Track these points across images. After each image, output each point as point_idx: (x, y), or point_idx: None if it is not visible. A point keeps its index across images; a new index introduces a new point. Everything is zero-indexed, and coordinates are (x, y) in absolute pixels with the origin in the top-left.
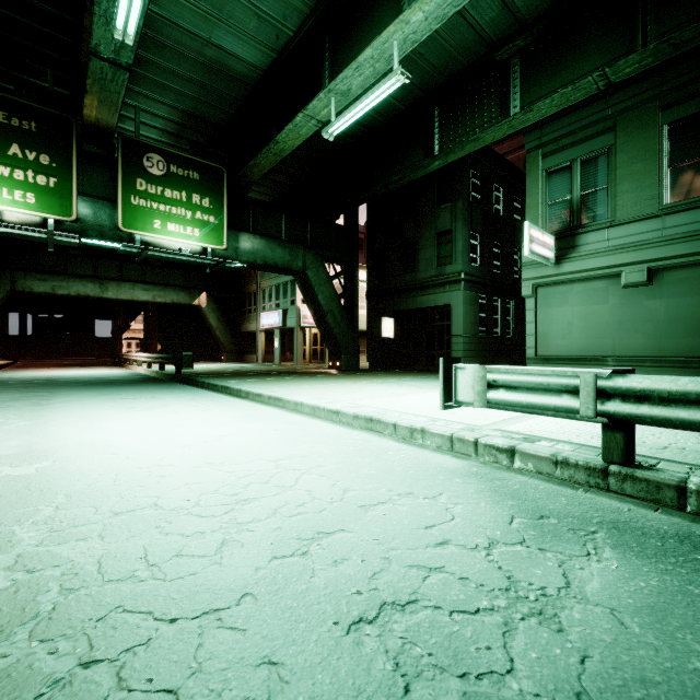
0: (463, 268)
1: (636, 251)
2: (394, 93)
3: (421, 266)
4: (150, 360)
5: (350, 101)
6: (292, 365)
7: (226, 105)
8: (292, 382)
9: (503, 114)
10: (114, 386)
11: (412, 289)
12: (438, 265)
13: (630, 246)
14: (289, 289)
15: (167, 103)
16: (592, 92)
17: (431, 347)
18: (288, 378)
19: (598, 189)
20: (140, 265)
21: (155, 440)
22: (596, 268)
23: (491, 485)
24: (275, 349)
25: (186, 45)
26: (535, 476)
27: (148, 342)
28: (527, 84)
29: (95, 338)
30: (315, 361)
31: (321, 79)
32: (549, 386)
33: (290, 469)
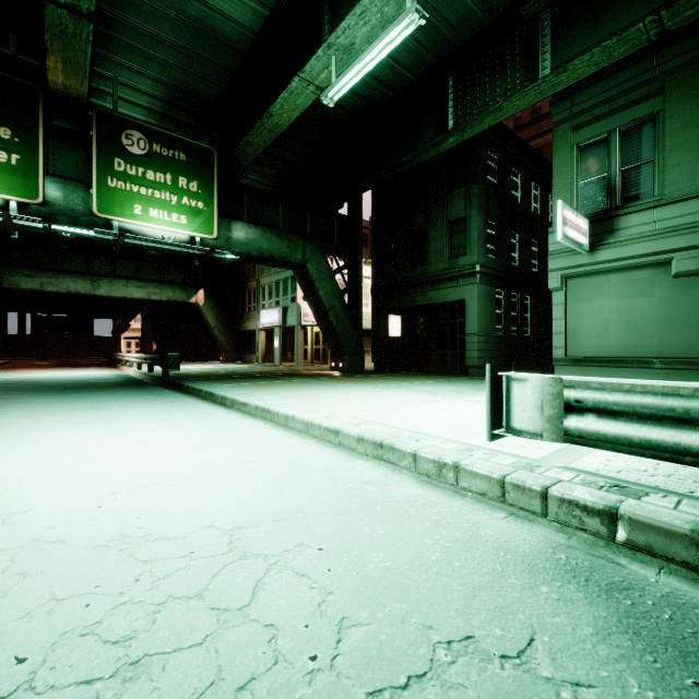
0: (478, 259)
1: (690, 233)
2: (403, 60)
3: (431, 258)
4: (139, 361)
5: (353, 59)
6: (292, 366)
7: (216, 77)
8: (288, 386)
9: (530, 78)
10: (86, 391)
11: (422, 283)
12: (450, 257)
13: (683, 228)
14: (289, 285)
15: (150, 75)
16: (640, 44)
17: (442, 346)
18: (284, 382)
19: (642, 163)
20: (134, 261)
21: (74, 480)
22: (640, 255)
23: (616, 607)
24: (274, 349)
25: (165, 1)
26: (664, 566)
27: (145, 342)
28: (560, 41)
29: (95, 337)
30: (317, 361)
31: (319, 36)
32: (687, 414)
33: (250, 555)
